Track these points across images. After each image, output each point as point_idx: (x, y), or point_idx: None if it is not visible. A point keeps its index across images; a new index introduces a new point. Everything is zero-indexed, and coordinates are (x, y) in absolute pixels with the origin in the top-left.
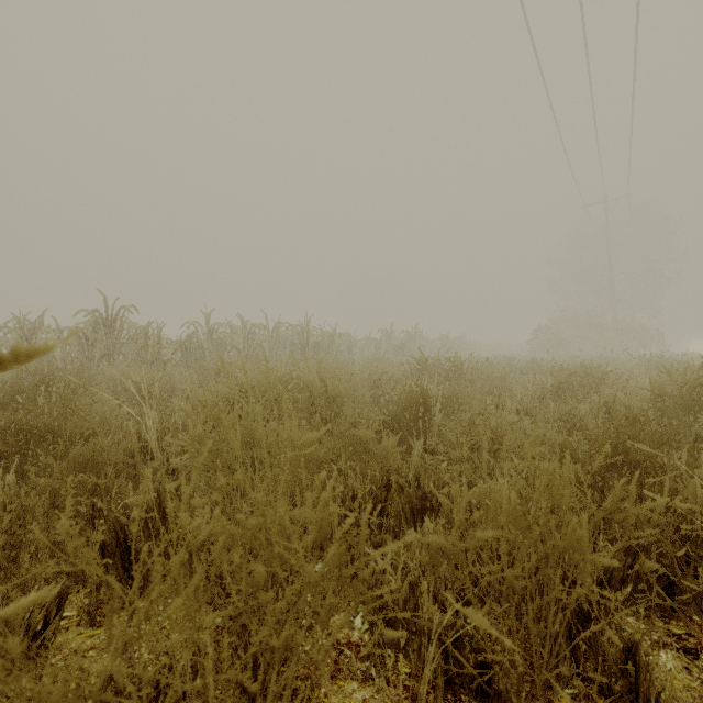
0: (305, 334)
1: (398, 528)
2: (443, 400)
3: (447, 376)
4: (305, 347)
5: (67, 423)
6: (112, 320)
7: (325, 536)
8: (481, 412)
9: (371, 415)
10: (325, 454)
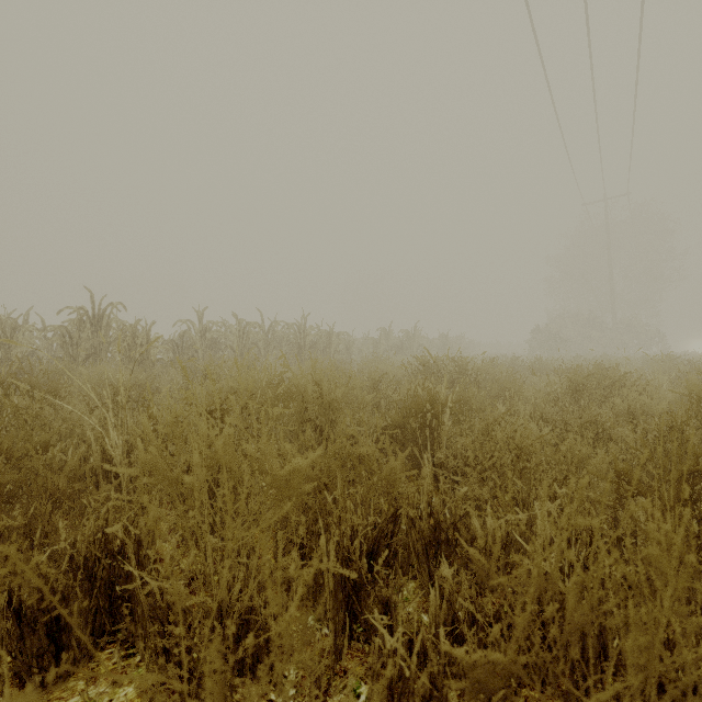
0: (302, 333)
1: (406, 565)
2: (452, 405)
3: (451, 377)
4: (302, 347)
5: (5, 438)
6: (99, 318)
7: (317, 581)
8: (497, 420)
9: (372, 422)
10: (317, 477)
